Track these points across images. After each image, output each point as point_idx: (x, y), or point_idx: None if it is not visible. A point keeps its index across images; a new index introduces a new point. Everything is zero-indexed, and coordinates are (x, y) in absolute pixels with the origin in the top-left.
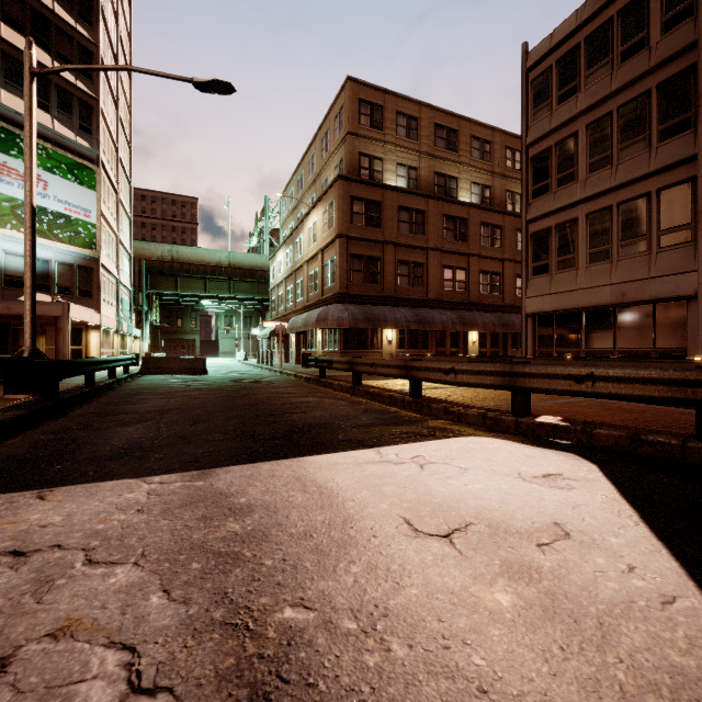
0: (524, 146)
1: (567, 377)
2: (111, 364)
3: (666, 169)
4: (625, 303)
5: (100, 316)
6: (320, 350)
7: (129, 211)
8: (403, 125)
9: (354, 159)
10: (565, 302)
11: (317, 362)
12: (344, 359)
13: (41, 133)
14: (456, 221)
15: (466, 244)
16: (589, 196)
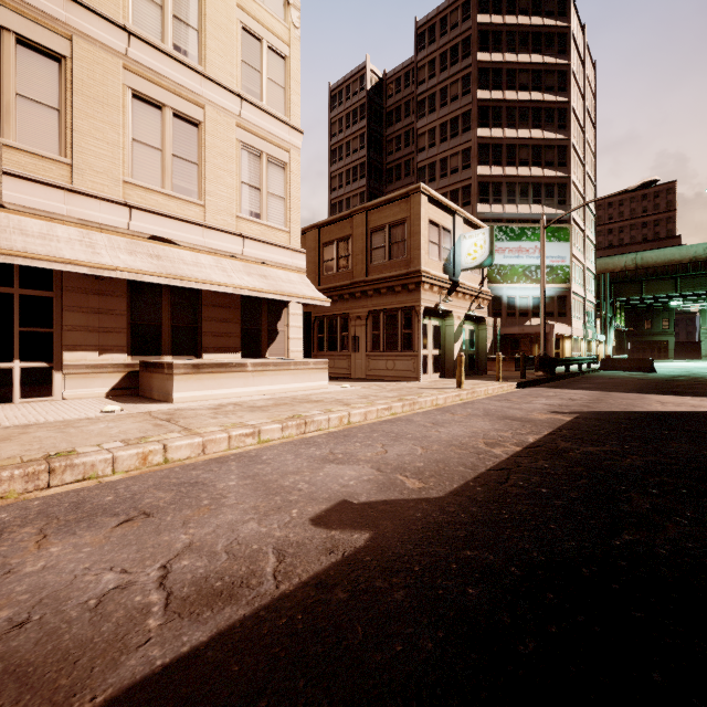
0: None
1: None
2: (578, 362)
3: None
4: None
5: (571, 329)
6: None
7: (594, 238)
8: None
9: None
10: None
11: None
12: None
13: (536, 219)
14: None
15: None
16: None
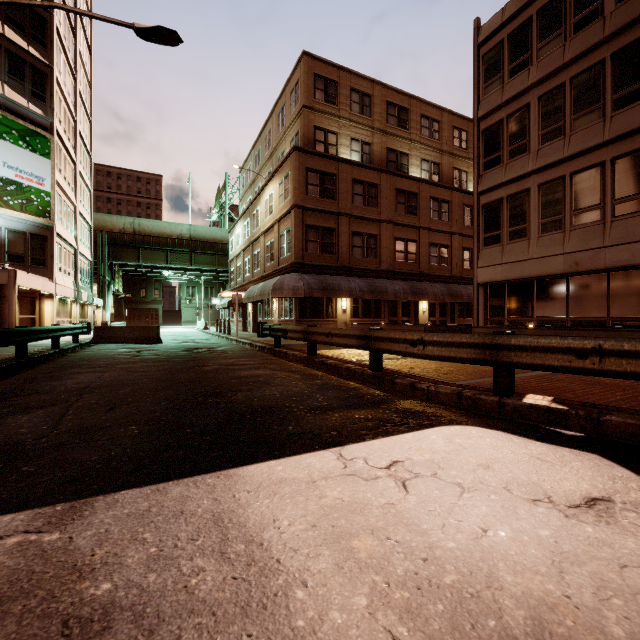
0: (476, 119)
1: (566, 351)
2: (52, 334)
3: (621, 138)
4: (579, 272)
5: (54, 285)
6: (276, 319)
7: (90, 183)
8: (356, 101)
9: (310, 132)
10: (517, 271)
11: (272, 331)
12: (299, 328)
13: None
14: (408, 195)
15: (417, 217)
16: (542, 167)
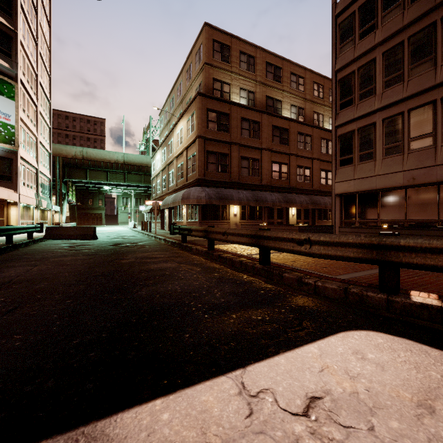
0: (334, 71)
1: None
2: (5, 232)
3: None
4: (415, 185)
5: (18, 195)
6: (185, 221)
7: (49, 121)
8: (244, 61)
9: (210, 83)
10: (366, 185)
11: (180, 230)
12: (201, 228)
13: None
14: (281, 130)
15: (288, 146)
16: (385, 105)
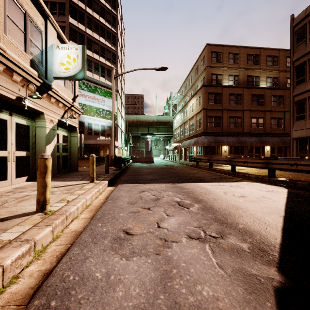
0: (292, 62)
1: (287, 164)
2: (128, 159)
3: None
4: None
5: (118, 143)
6: (195, 154)
7: (124, 105)
8: (231, 58)
9: (209, 77)
10: None
11: (195, 159)
12: (206, 158)
13: (102, 85)
14: (258, 96)
15: (263, 106)
16: None
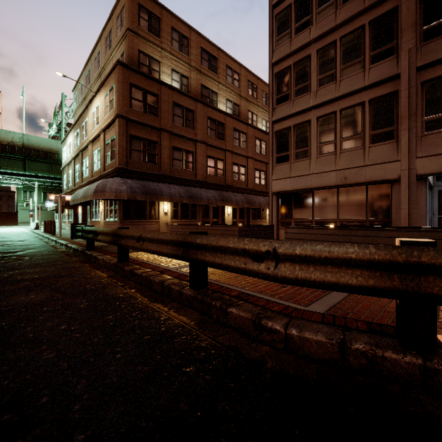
0: (271, 64)
1: None
2: None
3: (376, 84)
4: (346, 184)
5: None
6: (102, 220)
7: None
8: (176, 40)
9: (134, 54)
10: (302, 183)
11: (84, 233)
12: (109, 230)
13: None
14: (217, 123)
15: (224, 142)
16: (320, 103)
